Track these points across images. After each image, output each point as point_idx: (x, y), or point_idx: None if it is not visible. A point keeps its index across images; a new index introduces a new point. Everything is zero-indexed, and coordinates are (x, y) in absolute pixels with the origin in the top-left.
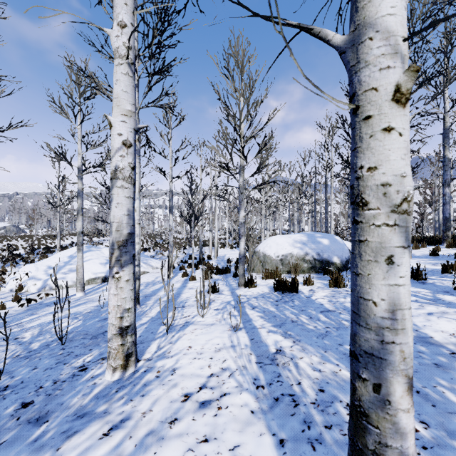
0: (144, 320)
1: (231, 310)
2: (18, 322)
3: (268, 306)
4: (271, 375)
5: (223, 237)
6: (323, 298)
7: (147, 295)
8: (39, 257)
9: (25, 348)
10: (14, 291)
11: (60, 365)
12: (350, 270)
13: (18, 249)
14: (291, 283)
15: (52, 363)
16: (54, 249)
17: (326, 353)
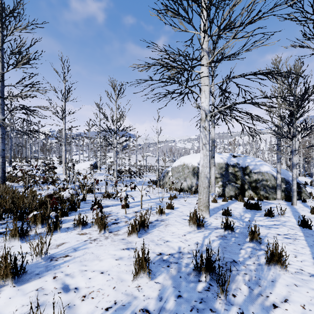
0: None
1: (311, 189)
2: None
3: None
4: None
5: None
6: None
7: None
8: None
9: None
10: None
11: None
12: None
13: None
14: None
15: None
16: None
17: None
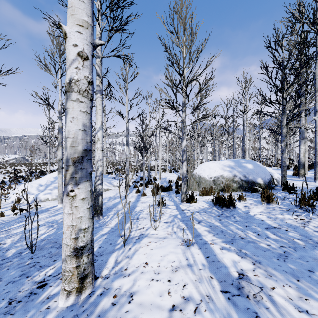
0: (105, 231)
1: (180, 223)
2: (8, 228)
3: (212, 221)
4: (246, 315)
5: (164, 165)
6: (261, 214)
7: (108, 207)
8: (35, 178)
9: (2, 254)
10: (14, 202)
11: (23, 279)
12: (273, 189)
13: (21, 172)
14: (228, 200)
15: (16, 274)
16: (46, 172)
17: (300, 282)
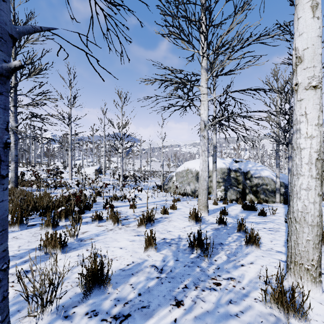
0: None
1: None
2: None
3: None
4: None
5: None
6: None
7: None
8: None
9: None
10: None
11: None
12: None
13: None
14: None
15: None
16: None
17: None
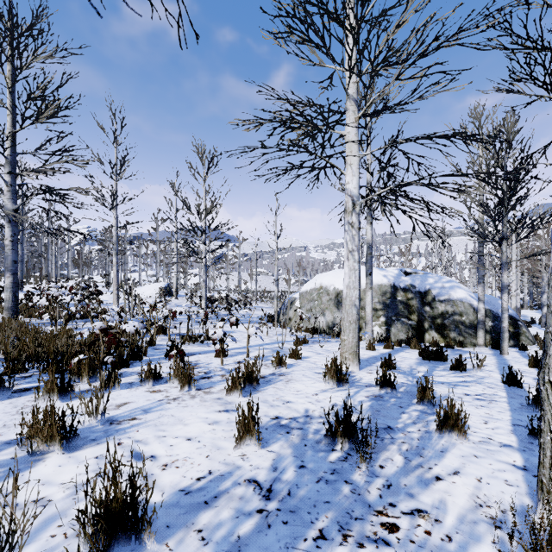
0: None
1: (540, 330)
2: None
3: None
4: None
5: None
6: None
7: None
8: None
9: None
10: None
11: None
12: None
13: None
14: None
15: None
16: None
17: None
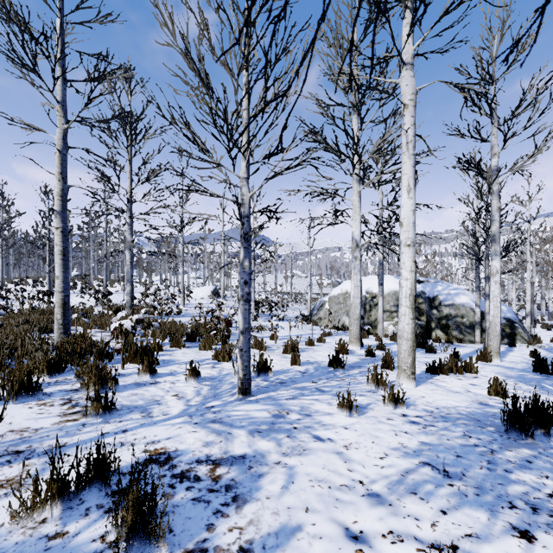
0: None
1: None
2: None
3: None
4: None
5: None
6: None
7: None
8: None
9: None
10: None
11: None
12: None
13: None
14: None
15: None
16: None
17: None
